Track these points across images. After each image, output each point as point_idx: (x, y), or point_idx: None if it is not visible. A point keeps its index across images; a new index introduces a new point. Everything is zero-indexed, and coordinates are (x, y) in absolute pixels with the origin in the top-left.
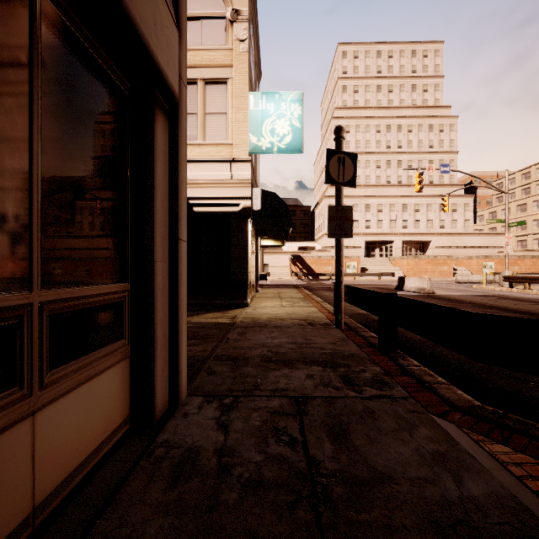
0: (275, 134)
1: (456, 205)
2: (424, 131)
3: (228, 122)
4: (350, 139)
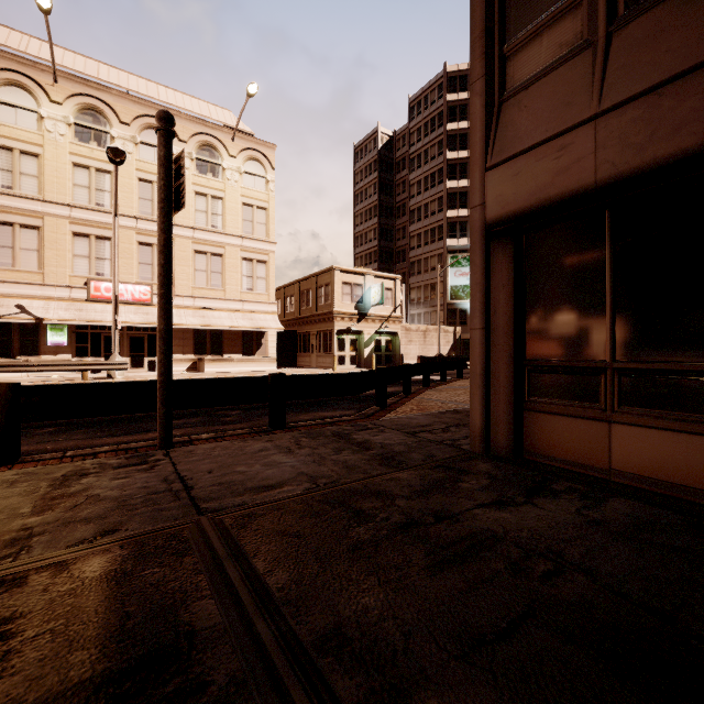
0: None
1: None
2: None
3: None
4: None
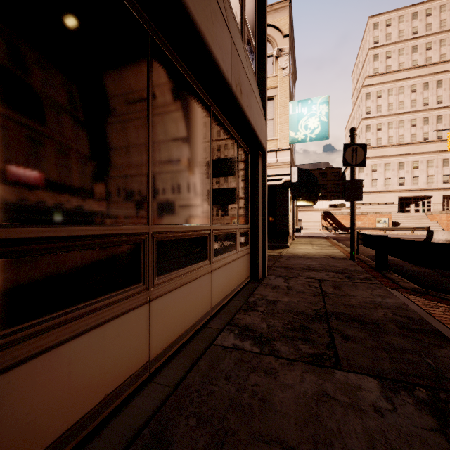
0: (308, 128)
1: None
2: None
3: (274, 125)
4: (382, 103)
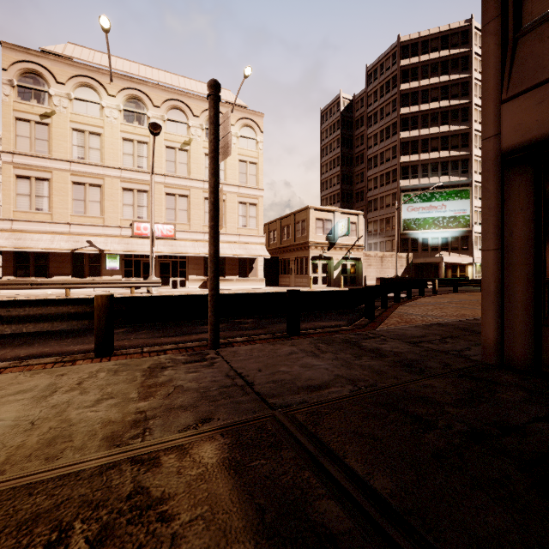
0: None
1: None
2: None
3: None
4: None
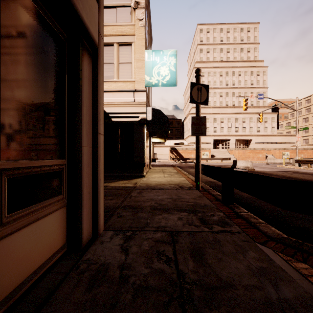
0: (160, 75)
1: (267, 118)
2: (248, 75)
3: (132, 68)
4: (205, 80)
